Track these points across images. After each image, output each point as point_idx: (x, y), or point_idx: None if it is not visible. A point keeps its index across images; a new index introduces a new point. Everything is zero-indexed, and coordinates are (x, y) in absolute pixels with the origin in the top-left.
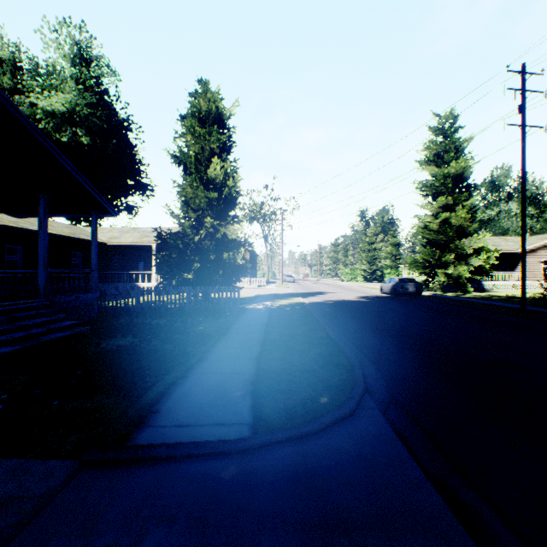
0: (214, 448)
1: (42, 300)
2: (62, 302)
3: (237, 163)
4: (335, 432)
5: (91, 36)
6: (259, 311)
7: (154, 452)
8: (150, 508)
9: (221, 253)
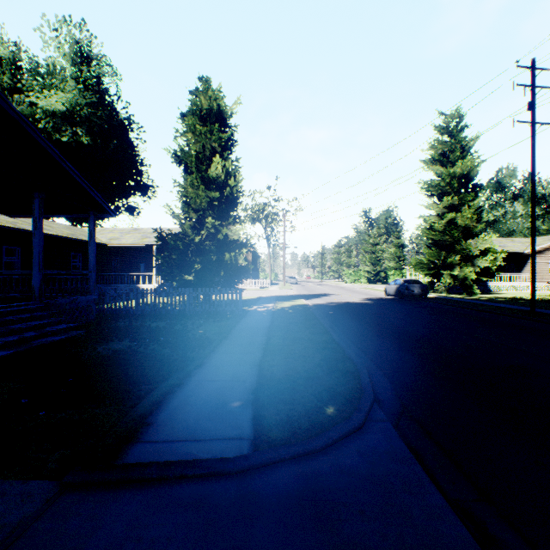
0: (210, 468)
1: (37, 302)
2: (59, 304)
3: (238, 162)
4: (343, 449)
5: (91, 34)
6: (261, 313)
7: (143, 473)
8: (135, 543)
9: (223, 254)
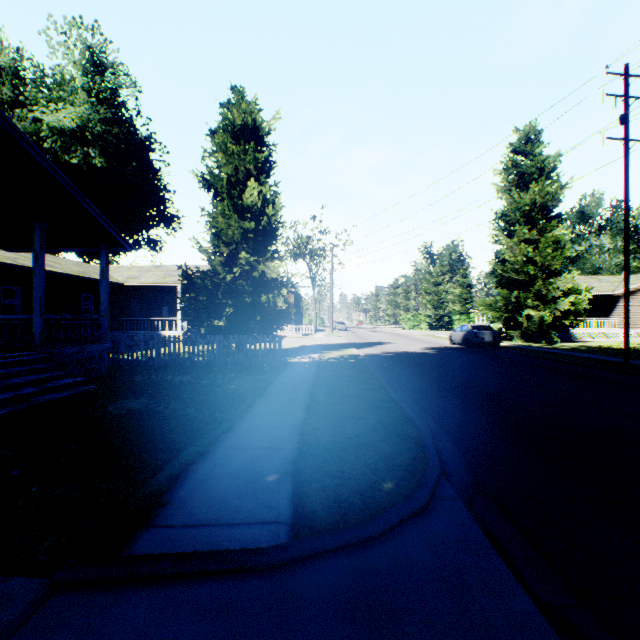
0: (237, 562)
1: (37, 352)
2: (64, 354)
3: (278, 187)
4: (405, 536)
5: (105, 39)
6: (304, 365)
7: (154, 568)
8: None
9: (259, 295)
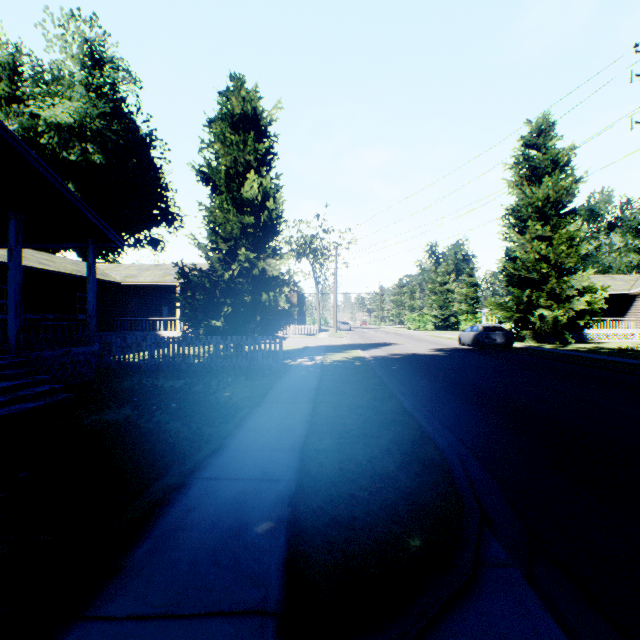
0: None
1: (11, 356)
2: (44, 358)
3: (279, 180)
4: None
5: (104, 32)
6: (307, 369)
7: None
8: None
9: (260, 294)
